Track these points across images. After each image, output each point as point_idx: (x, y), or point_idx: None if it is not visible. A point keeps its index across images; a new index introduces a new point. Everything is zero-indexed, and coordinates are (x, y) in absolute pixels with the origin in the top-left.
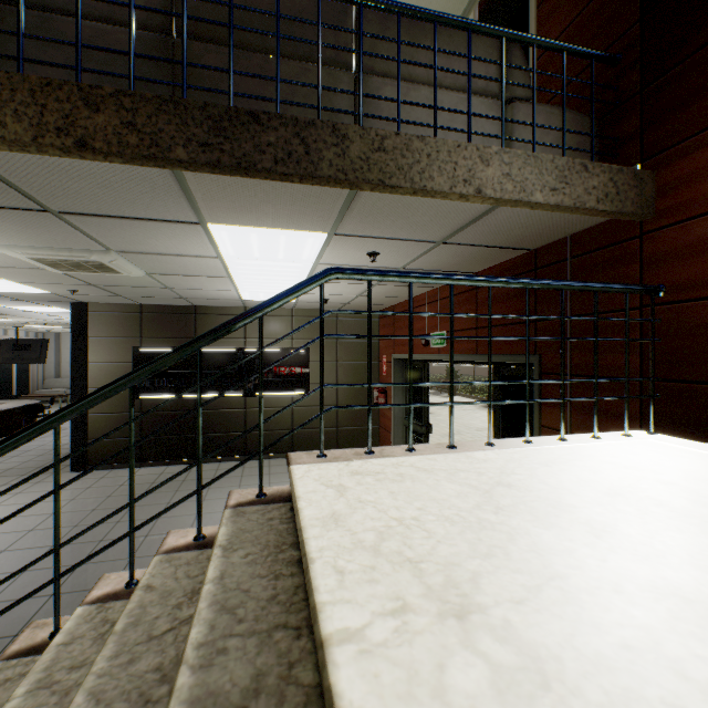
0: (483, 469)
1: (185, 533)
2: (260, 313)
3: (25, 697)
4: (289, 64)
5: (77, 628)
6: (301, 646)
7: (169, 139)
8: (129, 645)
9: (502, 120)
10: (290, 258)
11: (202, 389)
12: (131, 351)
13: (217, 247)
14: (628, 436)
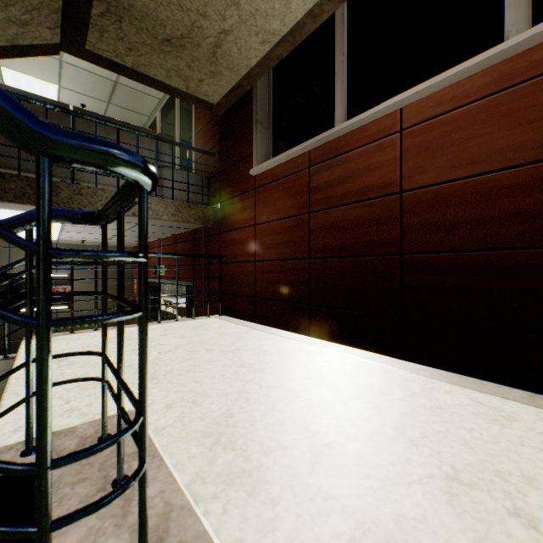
0: None
1: None
2: (5, 270)
3: None
4: None
5: None
6: None
7: None
8: None
9: None
10: None
11: None
12: None
13: None
14: (208, 317)
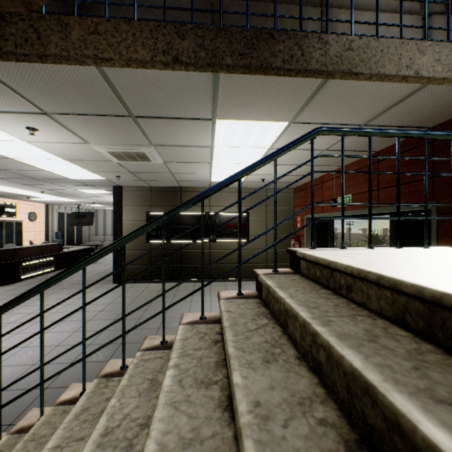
0: (439, 254)
1: (229, 292)
2: (276, 156)
3: (178, 358)
4: (279, 7)
5: (186, 334)
6: (381, 322)
7: (222, 53)
8: (240, 332)
9: (425, 27)
10: (255, 145)
11: (185, 237)
12: (145, 214)
13: (213, 138)
14: None
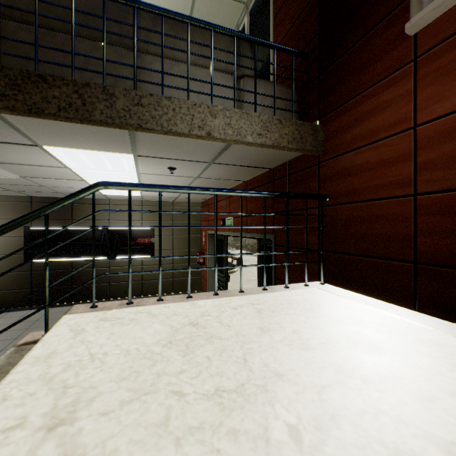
0: (192, 313)
1: None
2: (45, 212)
3: None
4: (84, 43)
5: None
6: None
7: None
8: None
9: (234, 88)
10: (118, 169)
11: (77, 255)
12: (23, 228)
13: (61, 161)
14: (306, 286)
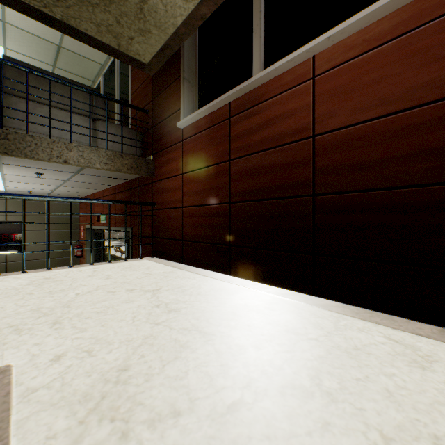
0: (48, 275)
1: None
2: None
3: None
4: None
5: None
6: None
7: None
8: None
9: (90, 128)
10: None
11: None
12: None
13: None
14: (141, 259)
